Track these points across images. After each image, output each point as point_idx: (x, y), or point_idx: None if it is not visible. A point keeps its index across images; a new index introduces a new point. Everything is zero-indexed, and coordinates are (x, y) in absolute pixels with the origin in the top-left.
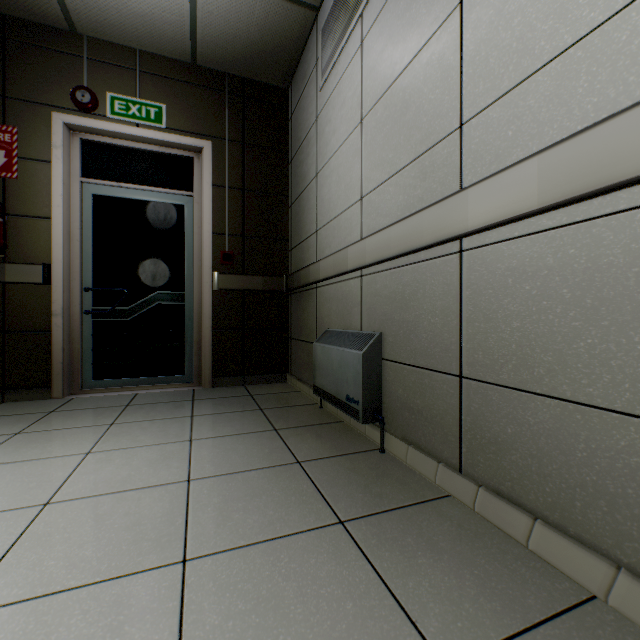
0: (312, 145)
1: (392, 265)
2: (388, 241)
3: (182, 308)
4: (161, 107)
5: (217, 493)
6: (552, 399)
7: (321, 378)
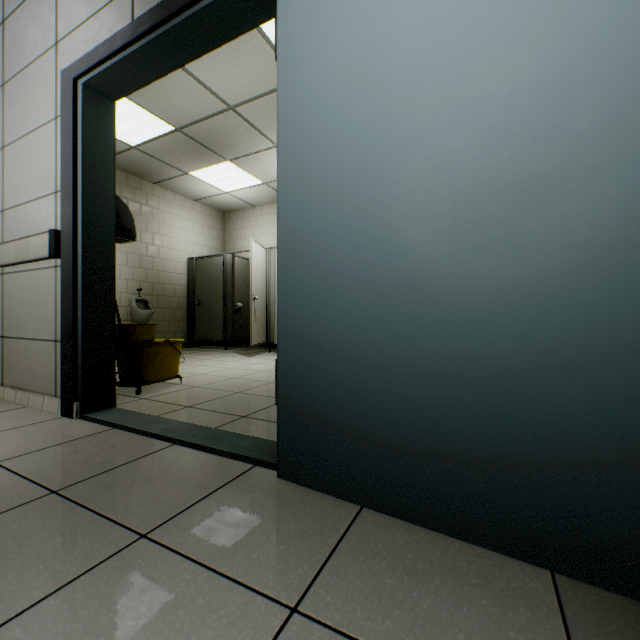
0: None
1: None
2: None
3: None
4: None
5: None
6: (24, 339)
7: None
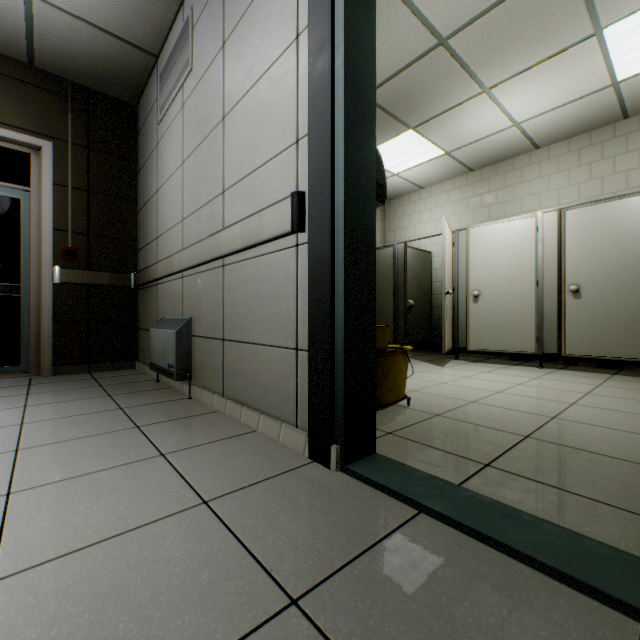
0: (154, 165)
1: (198, 271)
2: (193, 254)
3: (17, 300)
4: None
5: (47, 426)
6: (249, 344)
7: (155, 356)
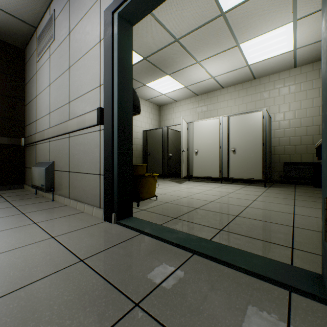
0: (35, 83)
1: (57, 139)
2: (54, 131)
3: None
4: None
5: None
6: (81, 173)
7: (34, 181)
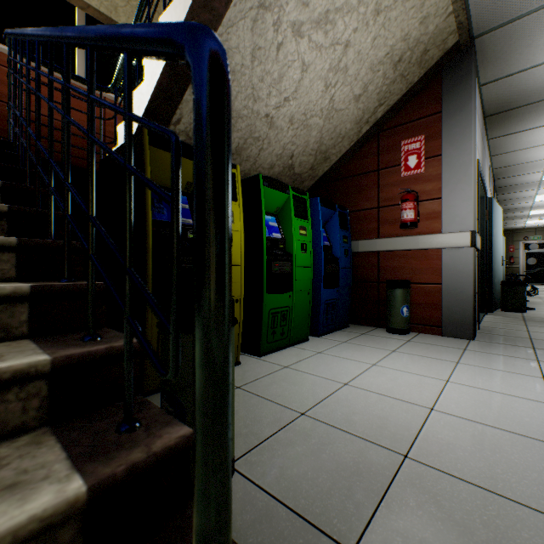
0: None
1: None
2: None
3: (543, 270)
4: (540, 236)
5: None
6: None
7: None
